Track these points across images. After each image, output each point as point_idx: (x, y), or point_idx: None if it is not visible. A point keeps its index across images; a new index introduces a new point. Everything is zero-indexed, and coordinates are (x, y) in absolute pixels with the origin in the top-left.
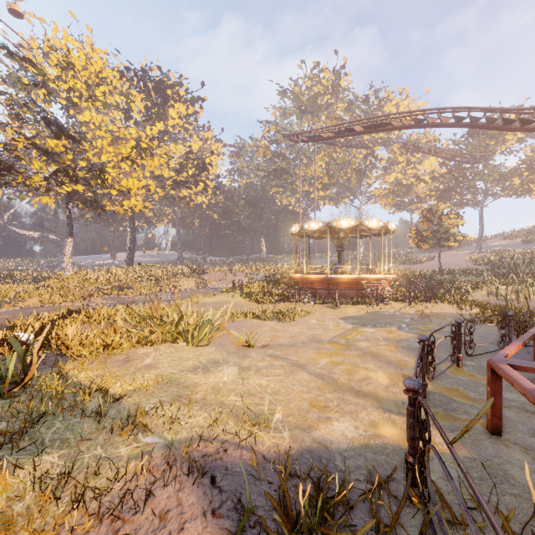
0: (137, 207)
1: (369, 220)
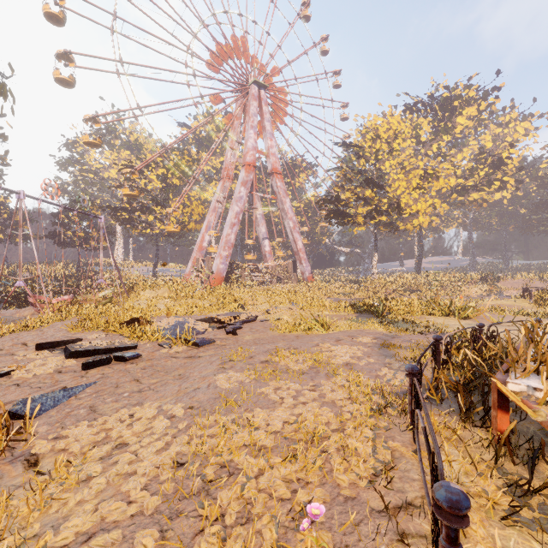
0: (424, 223)
1: None
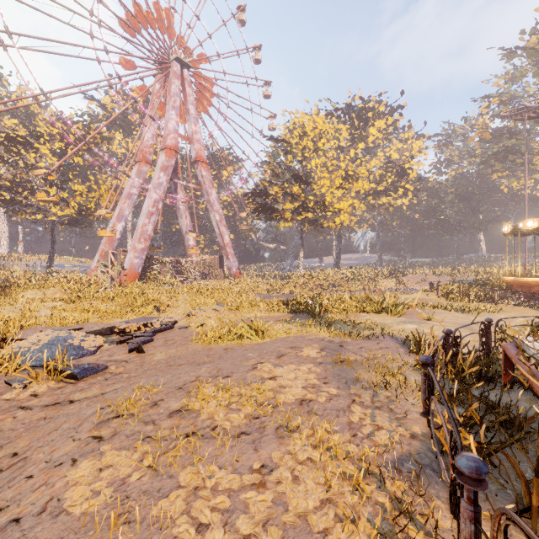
0: (345, 222)
1: None
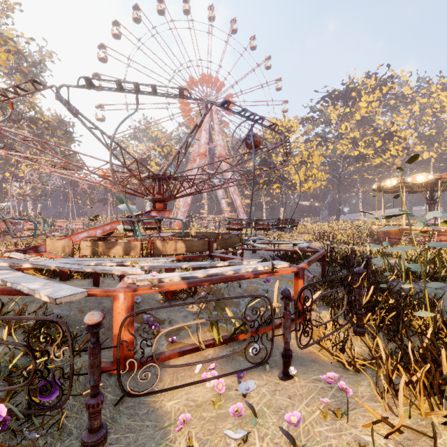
0: (311, 187)
1: (414, 176)
